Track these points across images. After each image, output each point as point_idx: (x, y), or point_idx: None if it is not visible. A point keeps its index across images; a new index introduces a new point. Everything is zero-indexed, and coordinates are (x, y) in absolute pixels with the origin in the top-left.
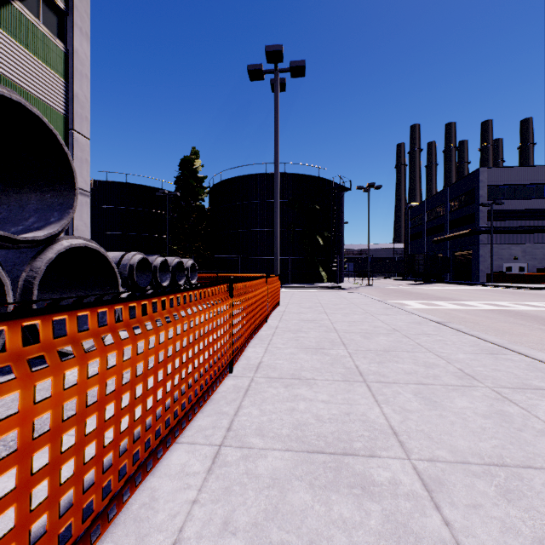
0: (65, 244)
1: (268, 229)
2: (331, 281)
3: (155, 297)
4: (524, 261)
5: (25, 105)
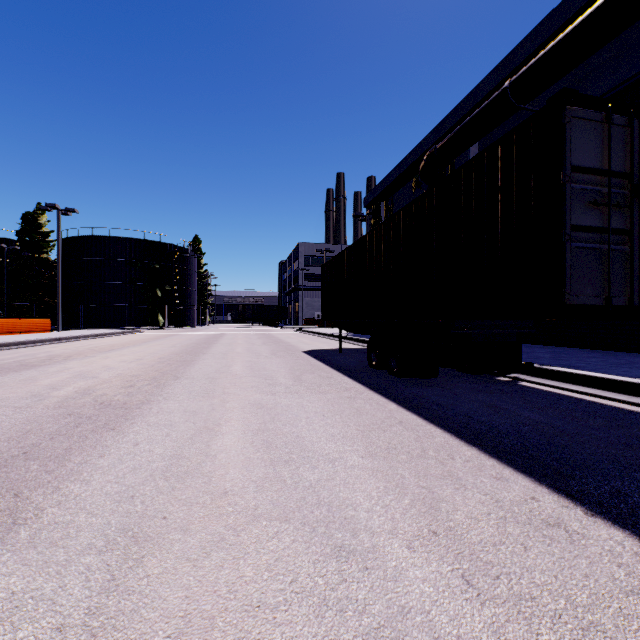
0: None
1: (112, 282)
2: (174, 325)
3: None
4: None
5: None
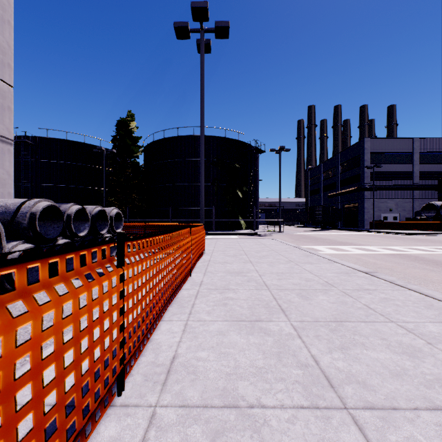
0: None
1: (195, 184)
2: (249, 228)
3: None
4: (396, 212)
5: None
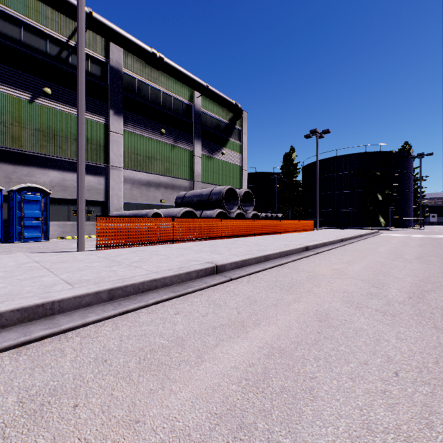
0: (253, 213)
1: (338, 192)
2: (393, 226)
3: (268, 219)
4: None
5: (248, 190)
